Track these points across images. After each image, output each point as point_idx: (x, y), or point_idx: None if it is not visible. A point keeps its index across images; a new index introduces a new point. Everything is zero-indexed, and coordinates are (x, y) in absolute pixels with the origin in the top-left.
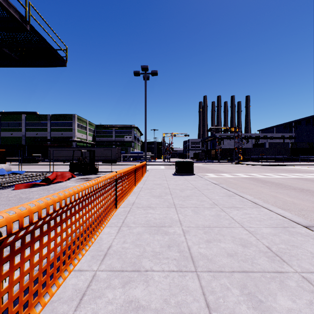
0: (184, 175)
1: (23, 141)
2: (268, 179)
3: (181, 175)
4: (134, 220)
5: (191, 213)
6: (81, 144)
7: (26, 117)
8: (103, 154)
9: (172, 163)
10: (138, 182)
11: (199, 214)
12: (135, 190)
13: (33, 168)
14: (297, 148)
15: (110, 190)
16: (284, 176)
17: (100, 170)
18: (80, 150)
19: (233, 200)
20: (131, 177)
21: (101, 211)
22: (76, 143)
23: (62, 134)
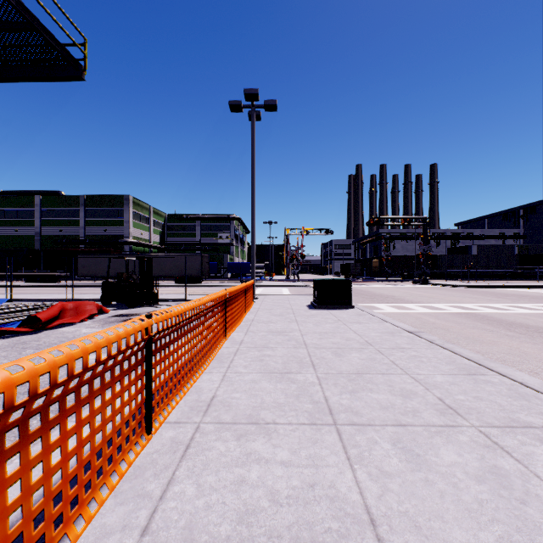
0: (331, 308)
1: (36, 242)
2: (507, 317)
3: (326, 309)
4: (195, 507)
5: (395, 458)
6: (140, 249)
7: (42, 200)
8: (177, 267)
9: (304, 283)
10: (234, 327)
11: (429, 468)
12: (224, 350)
13: (45, 291)
14: (532, 256)
15: (112, 386)
16: (535, 310)
17: (165, 297)
18: (122, 257)
19: (493, 390)
20: (215, 320)
21: (35, 508)
22: (131, 248)
23: (105, 230)
